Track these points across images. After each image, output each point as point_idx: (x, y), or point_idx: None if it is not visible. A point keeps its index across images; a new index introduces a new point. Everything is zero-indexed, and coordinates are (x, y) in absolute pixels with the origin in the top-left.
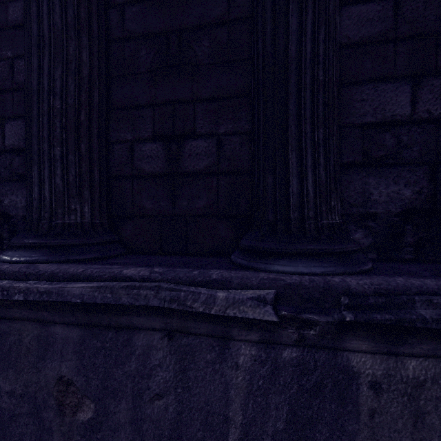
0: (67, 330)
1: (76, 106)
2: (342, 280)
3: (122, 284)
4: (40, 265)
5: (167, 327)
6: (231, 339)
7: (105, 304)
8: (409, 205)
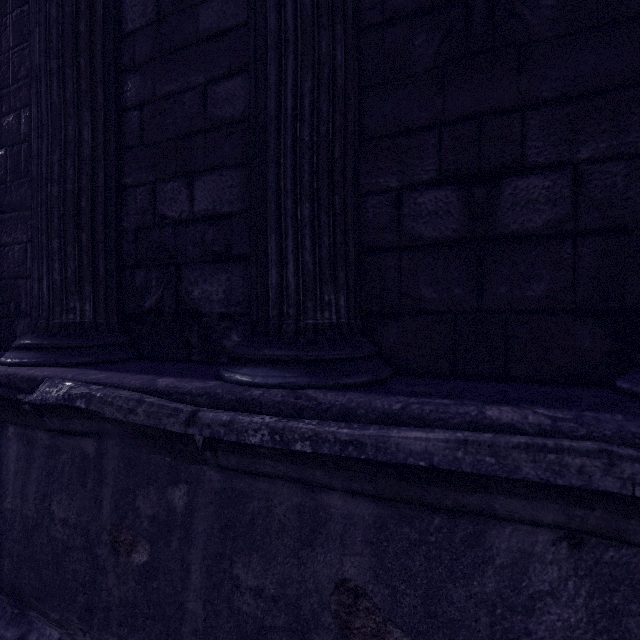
0: (349, 502)
1: (329, 136)
2: None
3: (509, 439)
4: (309, 393)
5: (569, 524)
6: None
7: (445, 470)
8: None
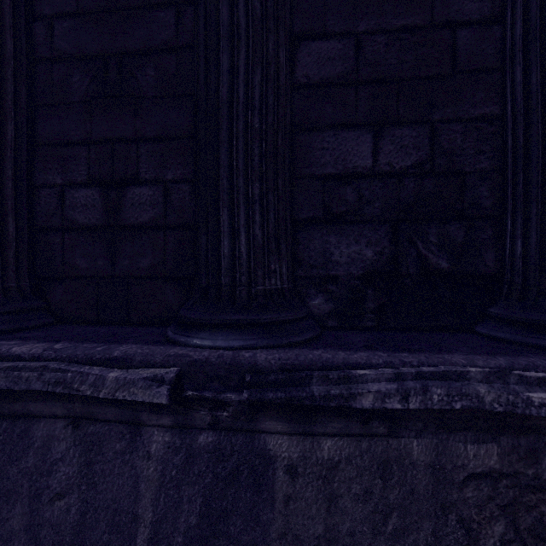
0: None
1: None
2: (252, 355)
3: (4, 364)
4: None
5: (71, 414)
6: (143, 424)
7: None
8: (371, 267)
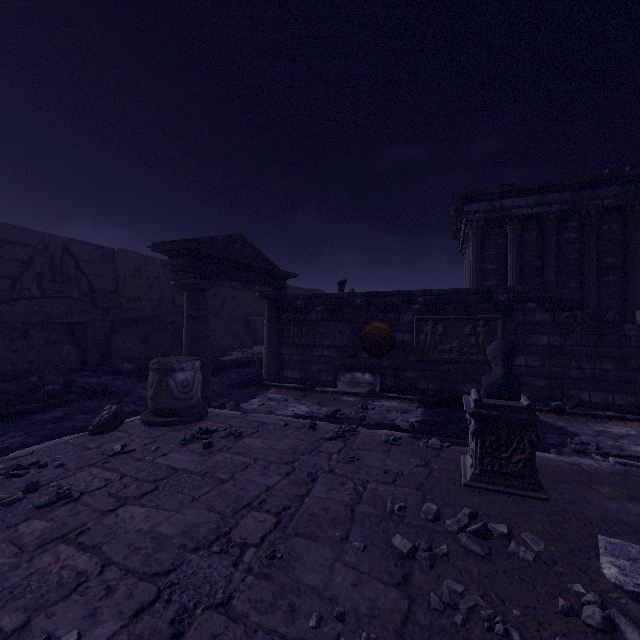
0: None
1: (596, 305)
2: None
3: None
4: None
5: None
6: None
7: None
8: None
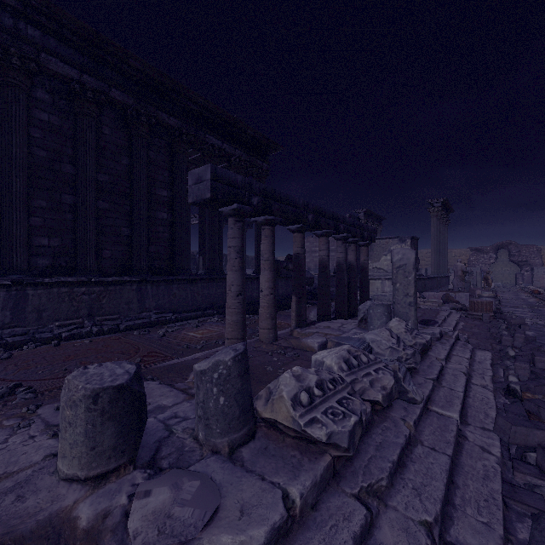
0: None
1: None
2: (26, 278)
3: None
4: None
5: None
6: None
7: None
8: (48, 265)
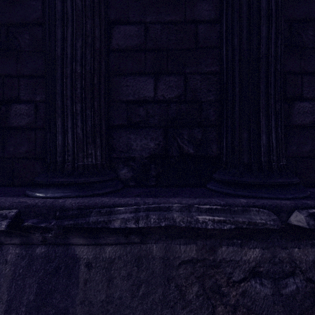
0: None
1: None
2: (64, 201)
3: None
4: None
5: None
6: (3, 244)
7: None
8: (153, 152)
